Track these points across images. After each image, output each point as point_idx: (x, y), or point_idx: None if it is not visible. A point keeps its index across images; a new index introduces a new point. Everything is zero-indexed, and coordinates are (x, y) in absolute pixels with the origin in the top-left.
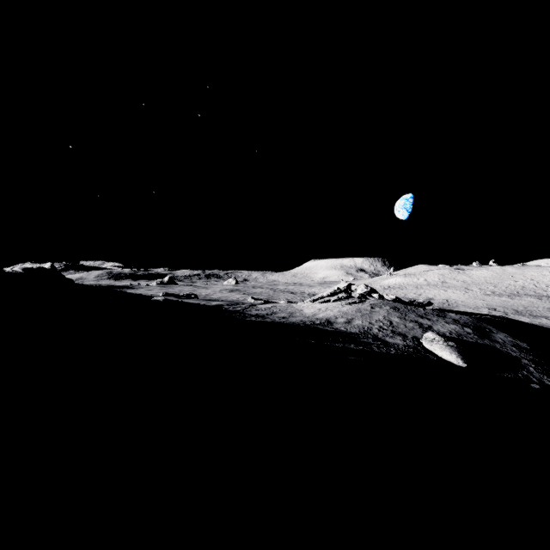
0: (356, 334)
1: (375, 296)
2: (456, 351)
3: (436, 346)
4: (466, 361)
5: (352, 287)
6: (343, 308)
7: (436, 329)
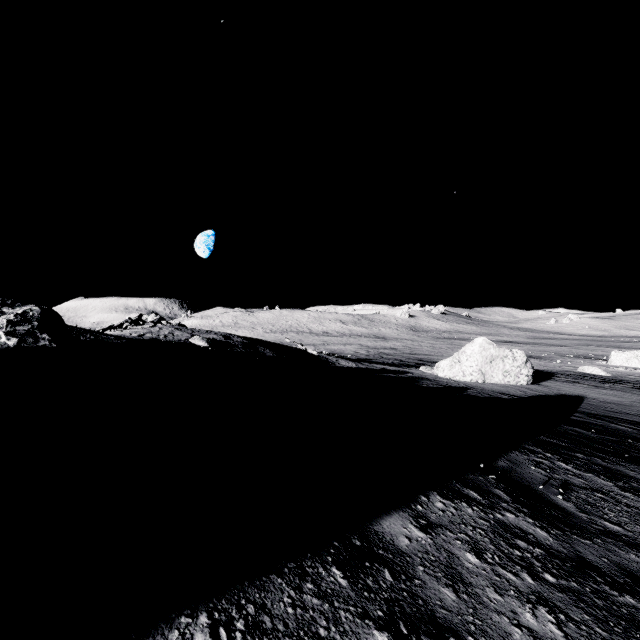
0: (147, 339)
1: (164, 323)
2: (206, 341)
3: (196, 340)
4: (209, 344)
5: (144, 317)
6: (136, 330)
7: (202, 336)
